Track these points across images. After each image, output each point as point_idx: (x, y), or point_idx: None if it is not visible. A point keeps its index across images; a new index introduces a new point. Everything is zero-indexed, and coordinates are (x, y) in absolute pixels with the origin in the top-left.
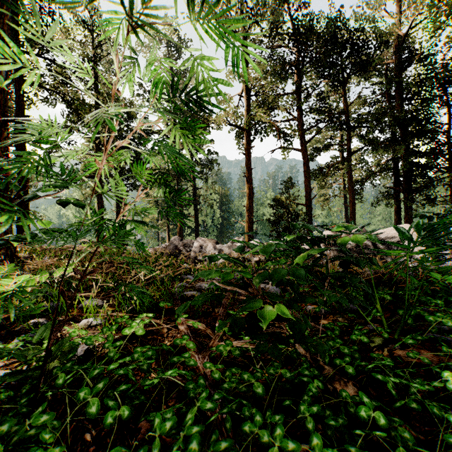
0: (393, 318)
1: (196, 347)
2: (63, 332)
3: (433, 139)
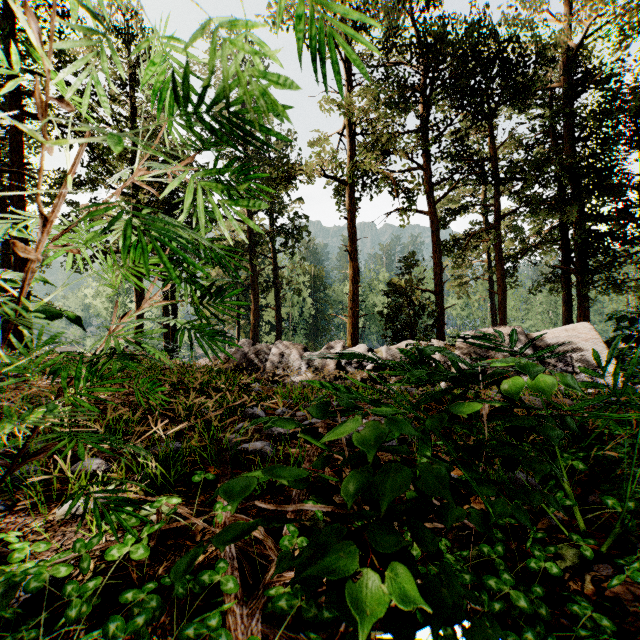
0: (588, 498)
1: (241, 587)
2: (24, 531)
3: (619, 197)
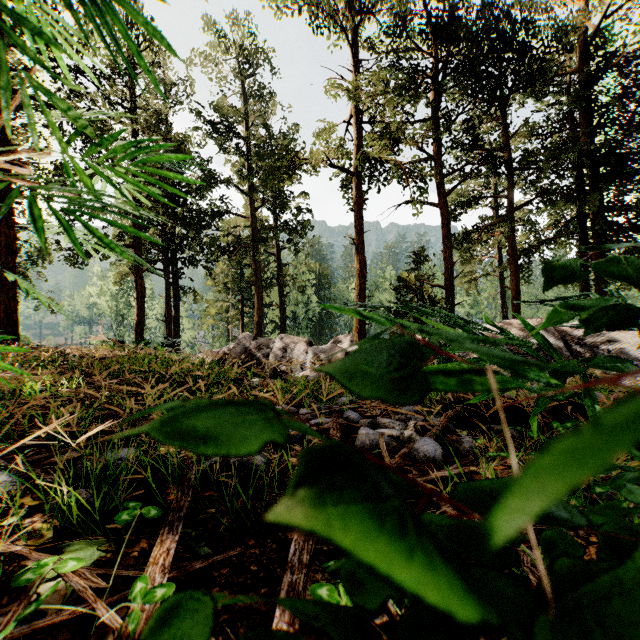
0: None
1: None
2: None
3: None
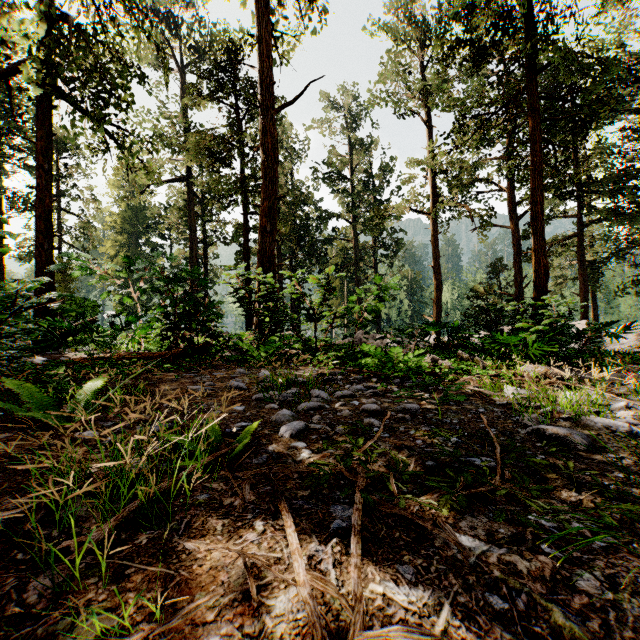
0: None
1: None
2: None
3: None
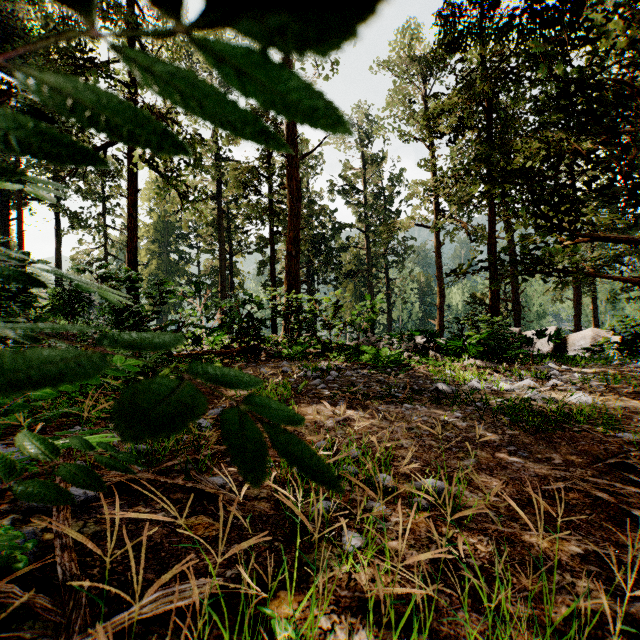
0: None
1: None
2: None
3: None
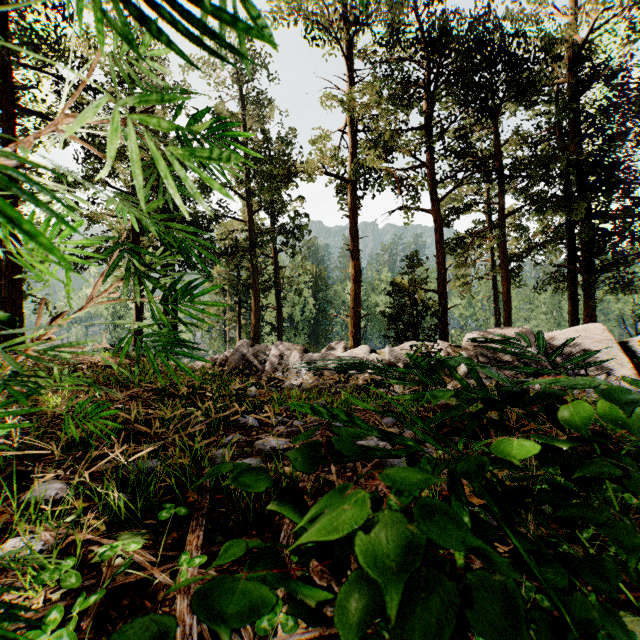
0: None
1: None
2: None
3: (627, 194)
